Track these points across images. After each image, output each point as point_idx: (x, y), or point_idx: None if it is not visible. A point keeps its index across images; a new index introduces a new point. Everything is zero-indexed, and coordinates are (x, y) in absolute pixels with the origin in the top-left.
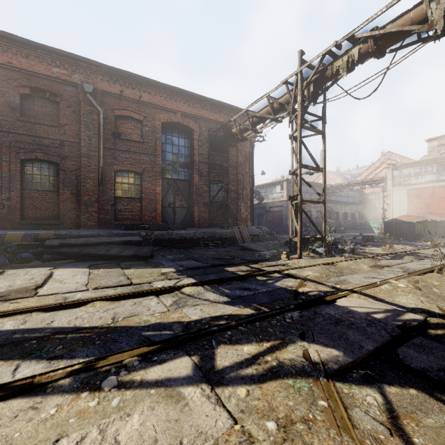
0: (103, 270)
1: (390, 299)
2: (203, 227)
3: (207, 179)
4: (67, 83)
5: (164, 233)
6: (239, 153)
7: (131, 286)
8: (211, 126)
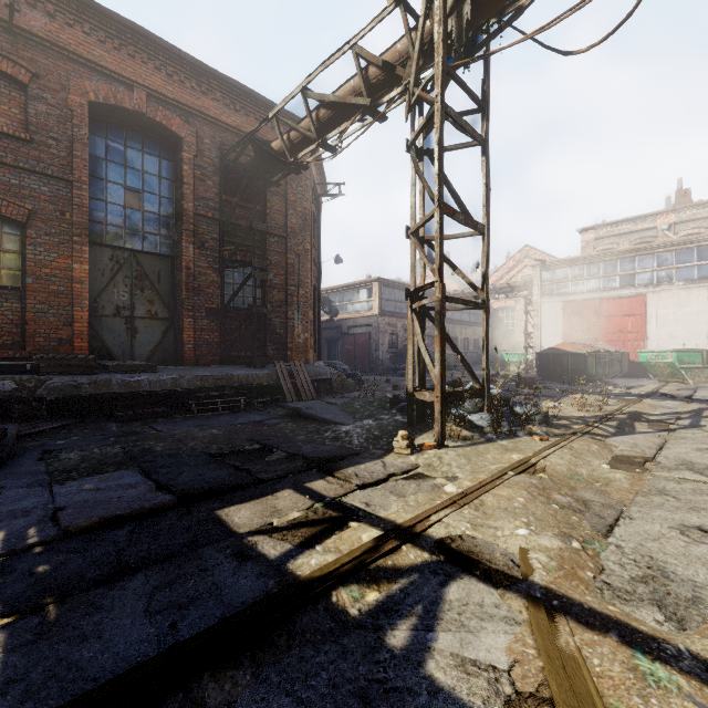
0: None
1: None
2: (206, 363)
3: (217, 255)
4: None
5: (82, 381)
6: (290, 208)
7: None
8: (227, 140)
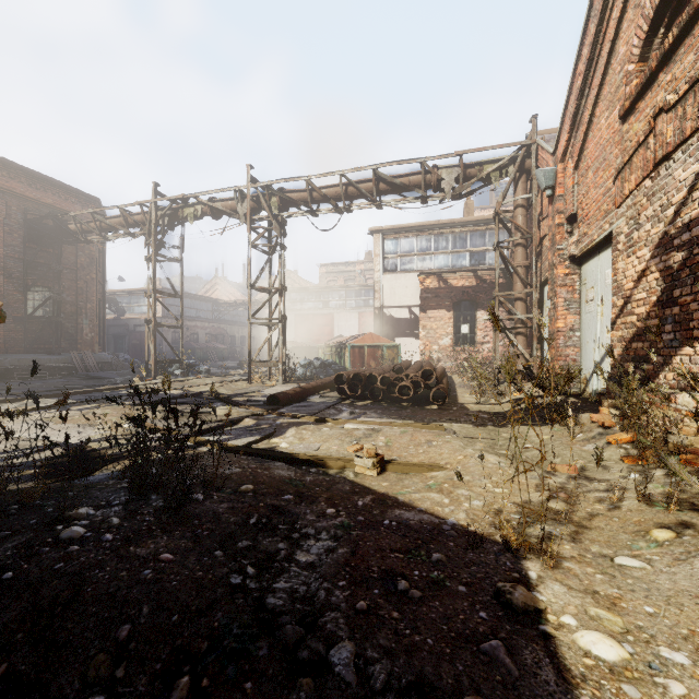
0: None
1: (196, 390)
2: (14, 352)
3: (22, 282)
4: None
5: None
6: (80, 251)
7: None
8: (30, 207)
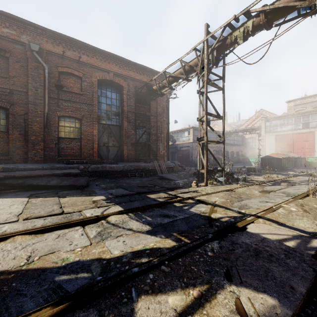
0: (41, 199)
1: (290, 223)
2: (131, 161)
3: (134, 124)
4: (16, 42)
5: (99, 166)
6: (158, 106)
7: (62, 216)
8: (137, 85)
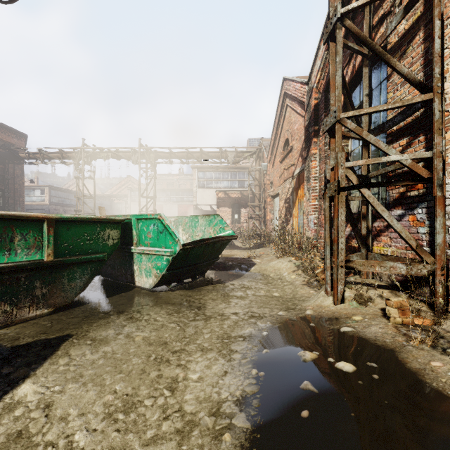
0: None
1: None
2: None
3: None
4: None
5: None
6: (16, 166)
7: None
8: None
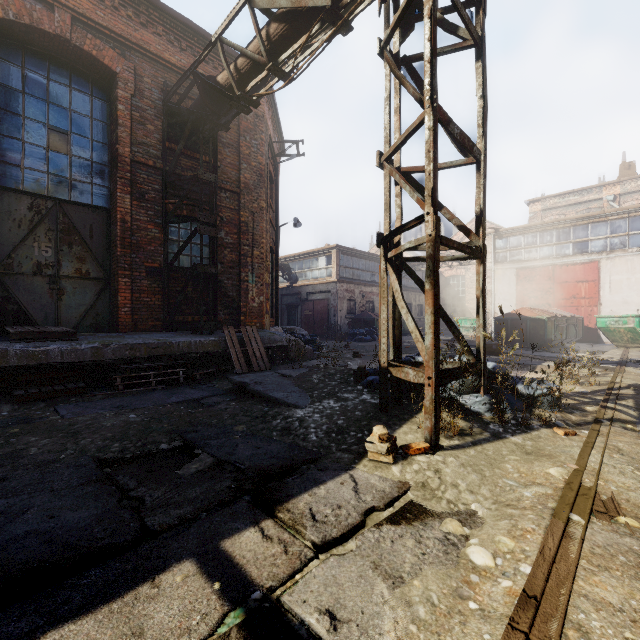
0: None
1: None
2: (146, 329)
3: (159, 209)
4: None
5: None
6: (244, 162)
7: None
8: (171, 82)
